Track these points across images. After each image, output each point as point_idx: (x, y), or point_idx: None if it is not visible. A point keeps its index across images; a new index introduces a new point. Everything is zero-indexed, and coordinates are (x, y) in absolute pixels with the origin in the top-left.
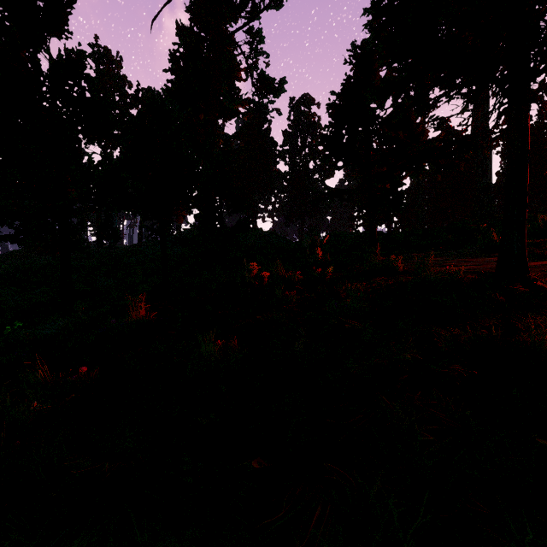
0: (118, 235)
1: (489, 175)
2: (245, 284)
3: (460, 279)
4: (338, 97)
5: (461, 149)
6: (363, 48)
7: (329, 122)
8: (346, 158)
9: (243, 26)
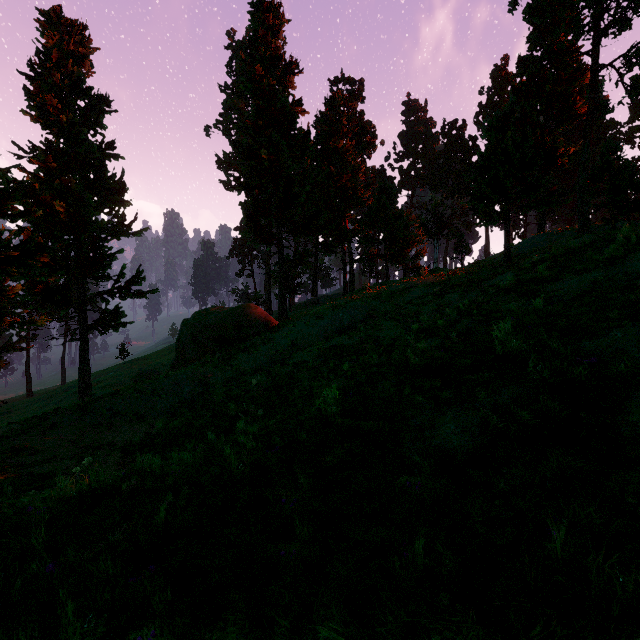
0: (468, 249)
1: None
2: None
3: None
4: None
5: None
6: None
7: None
8: None
9: (623, 55)
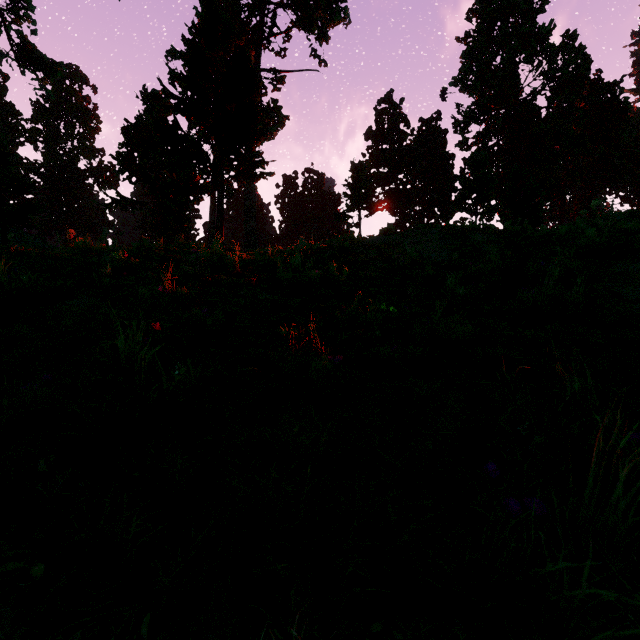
0: None
1: (254, 220)
2: (66, 242)
3: (195, 246)
4: (132, 126)
5: (202, 192)
6: (154, 95)
7: (124, 142)
8: (139, 176)
9: None
